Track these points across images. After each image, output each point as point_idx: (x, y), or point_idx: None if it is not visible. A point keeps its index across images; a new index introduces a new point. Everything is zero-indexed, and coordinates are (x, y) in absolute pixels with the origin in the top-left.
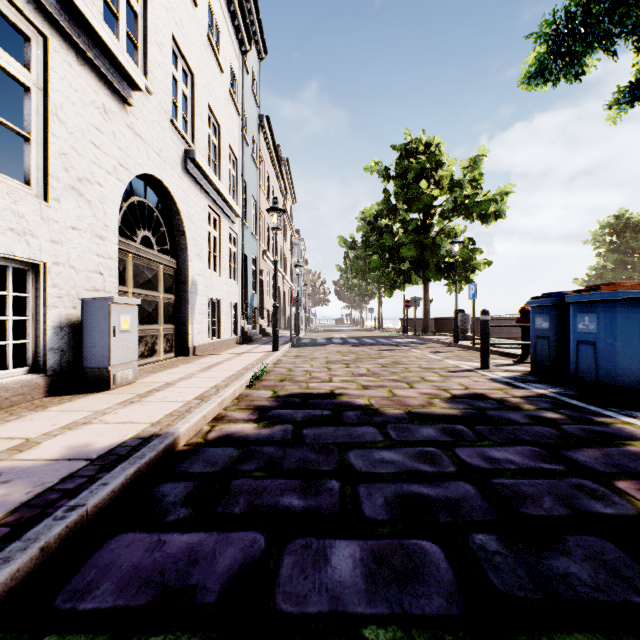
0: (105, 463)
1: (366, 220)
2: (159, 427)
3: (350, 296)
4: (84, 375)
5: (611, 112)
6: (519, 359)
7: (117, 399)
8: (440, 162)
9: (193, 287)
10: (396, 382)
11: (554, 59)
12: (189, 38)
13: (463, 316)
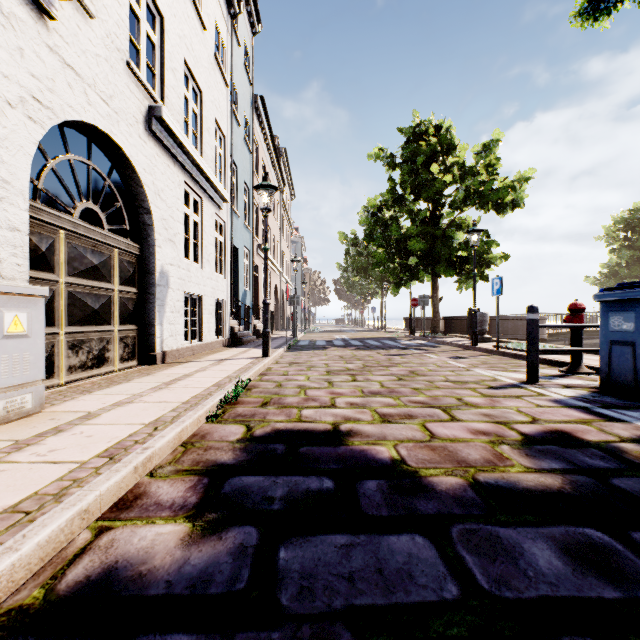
0: None
1: (369, 211)
2: None
3: (351, 295)
4: None
5: None
6: (569, 368)
7: None
8: (452, 145)
9: (163, 279)
10: (426, 407)
11: None
12: None
13: (480, 315)
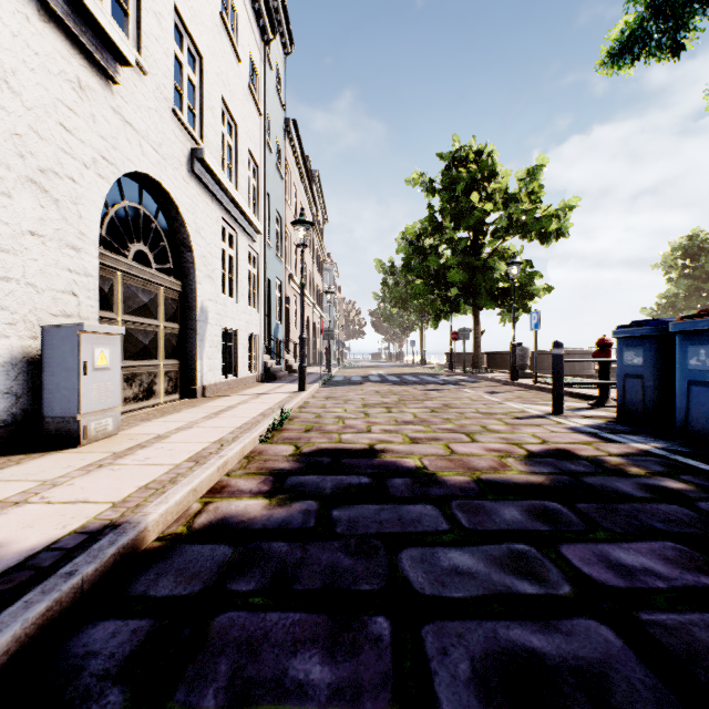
0: (6, 588)
1: (408, 240)
2: (122, 510)
3: (388, 328)
4: (44, 427)
5: None
6: (597, 402)
7: (82, 461)
8: (493, 172)
9: (202, 315)
10: (452, 433)
11: (655, 20)
12: (197, 14)
13: (521, 350)
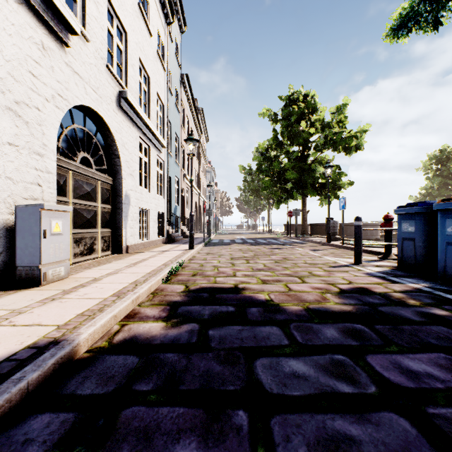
0: None
1: (260, 152)
2: (63, 331)
3: (247, 209)
4: (17, 273)
5: None
6: (383, 256)
7: (41, 296)
8: (315, 108)
9: (126, 199)
10: (289, 276)
11: (424, 4)
12: (123, 3)
13: (333, 222)
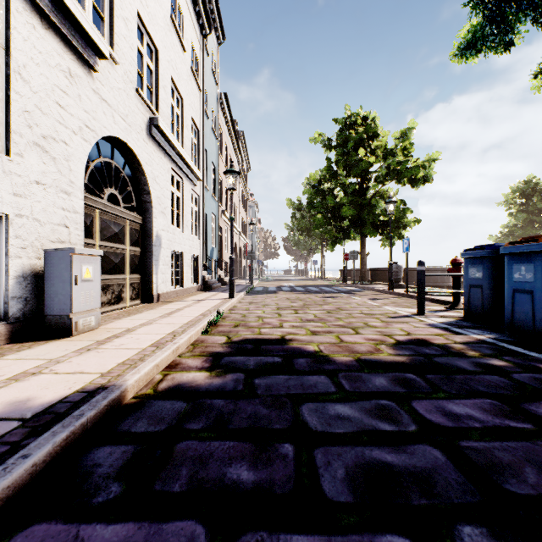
0: (37, 424)
1: (311, 184)
2: (108, 378)
3: (297, 250)
4: (46, 322)
5: (536, 81)
6: (451, 305)
7: (75, 346)
8: (376, 133)
9: (157, 241)
10: (342, 328)
11: (490, 26)
12: (154, 17)
13: (396, 267)
